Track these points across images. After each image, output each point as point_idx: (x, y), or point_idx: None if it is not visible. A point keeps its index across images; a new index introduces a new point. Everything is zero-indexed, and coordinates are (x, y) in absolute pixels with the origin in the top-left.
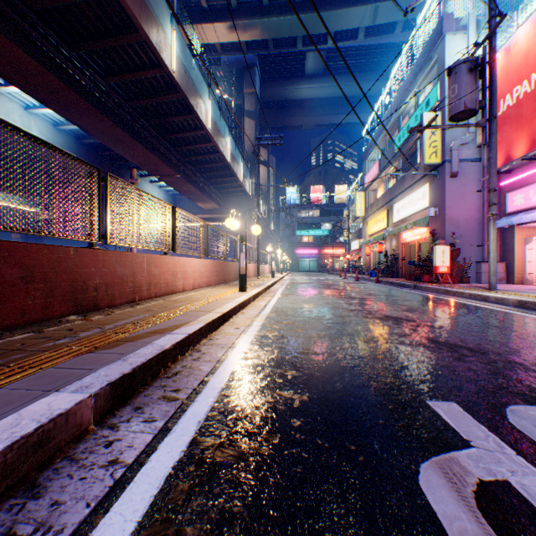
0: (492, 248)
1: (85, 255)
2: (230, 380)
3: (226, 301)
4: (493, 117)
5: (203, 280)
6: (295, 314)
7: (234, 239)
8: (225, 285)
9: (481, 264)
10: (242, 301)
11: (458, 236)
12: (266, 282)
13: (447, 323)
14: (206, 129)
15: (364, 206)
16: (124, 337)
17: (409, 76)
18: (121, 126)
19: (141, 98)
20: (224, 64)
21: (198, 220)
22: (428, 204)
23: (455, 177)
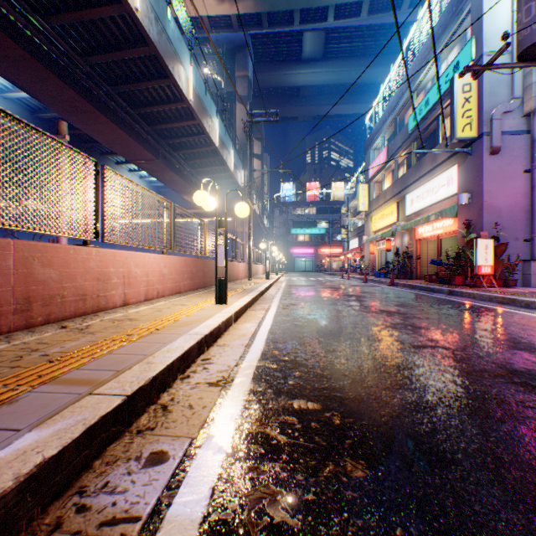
0: None
1: None
2: None
3: (178, 331)
4: None
5: (166, 286)
6: (313, 362)
7: (219, 232)
8: (204, 290)
9: (531, 263)
10: (209, 330)
11: (500, 228)
12: (259, 286)
13: None
14: (187, 100)
15: (368, 200)
16: None
17: (429, 41)
18: (75, 87)
19: (100, 52)
20: (214, 44)
21: (157, 197)
22: (457, 190)
23: (496, 154)
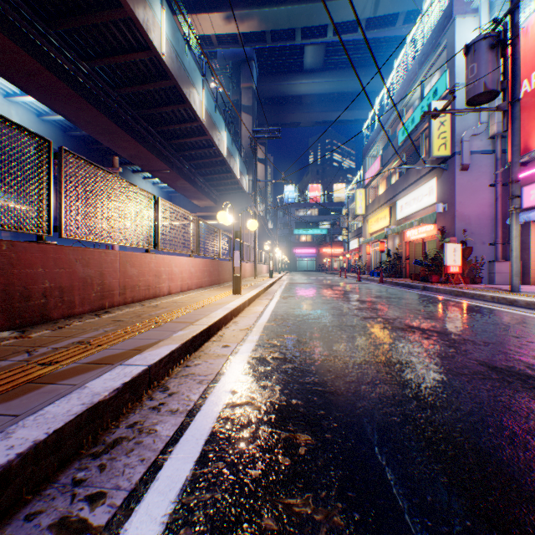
0: (515, 245)
1: (26, 252)
2: (201, 462)
3: (216, 307)
4: (516, 100)
5: (193, 282)
6: (298, 323)
7: (230, 237)
8: (219, 286)
9: (494, 263)
10: (235, 307)
11: (469, 233)
12: (264, 283)
13: (490, 337)
14: (200, 120)
15: (365, 204)
16: (47, 374)
17: (415, 66)
18: (108, 115)
19: (129, 85)
20: (221, 58)
21: (188, 214)
22: (436, 200)
23: (466, 171)
